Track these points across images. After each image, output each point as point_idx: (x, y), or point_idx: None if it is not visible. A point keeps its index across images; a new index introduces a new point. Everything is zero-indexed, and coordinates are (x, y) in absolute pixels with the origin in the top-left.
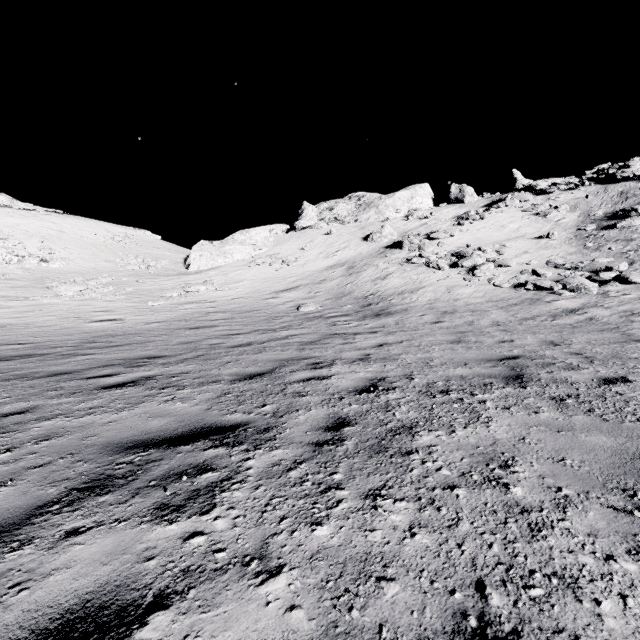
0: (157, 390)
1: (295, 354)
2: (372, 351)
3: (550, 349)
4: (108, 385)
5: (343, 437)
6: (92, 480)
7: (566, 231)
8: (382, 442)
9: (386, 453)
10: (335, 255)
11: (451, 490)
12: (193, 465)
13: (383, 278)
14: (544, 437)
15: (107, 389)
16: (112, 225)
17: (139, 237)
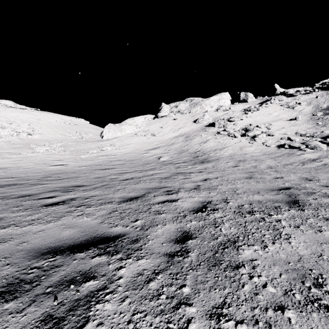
0: (75, 208)
1: (157, 185)
2: (201, 183)
3: (307, 183)
4: (48, 204)
5: (188, 249)
6: (8, 284)
7: (305, 116)
8: (216, 255)
9: (220, 266)
10: (179, 130)
11: (282, 312)
12: (81, 272)
13: (204, 142)
14: None
15: (47, 206)
16: (64, 116)
17: (78, 122)
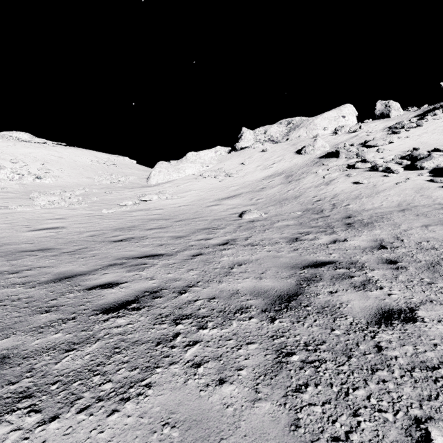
0: None
1: None
2: None
3: None
4: None
5: None
6: None
7: None
8: None
9: None
10: (271, 167)
11: None
12: None
13: (327, 183)
14: None
15: None
16: (100, 153)
17: (119, 161)
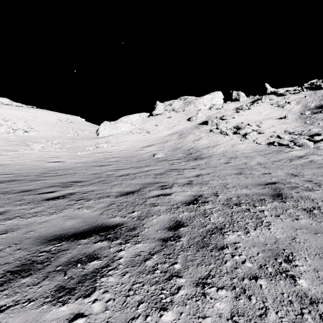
0: (75, 201)
1: (152, 180)
2: (193, 179)
3: (293, 178)
4: (49, 198)
5: (180, 235)
6: (22, 264)
7: (294, 115)
8: (204, 239)
9: (207, 248)
10: (173, 128)
11: (255, 280)
12: (86, 254)
13: (198, 140)
14: (308, 237)
15: (48, 200)
16: (60, 114)
17: (74, 120)
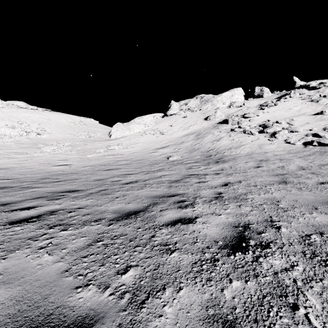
0: (45, 229)
1: (165, 191)
2: (222, 190)
3: None
4: (17, 220)
5: None
6: None
7: None
8: None
9: None
10: (189, 128)
11: None
12: None
13: (217, 140)
14: None
15: (11, 225)
16: (74, 116)
17: (87, 122)
